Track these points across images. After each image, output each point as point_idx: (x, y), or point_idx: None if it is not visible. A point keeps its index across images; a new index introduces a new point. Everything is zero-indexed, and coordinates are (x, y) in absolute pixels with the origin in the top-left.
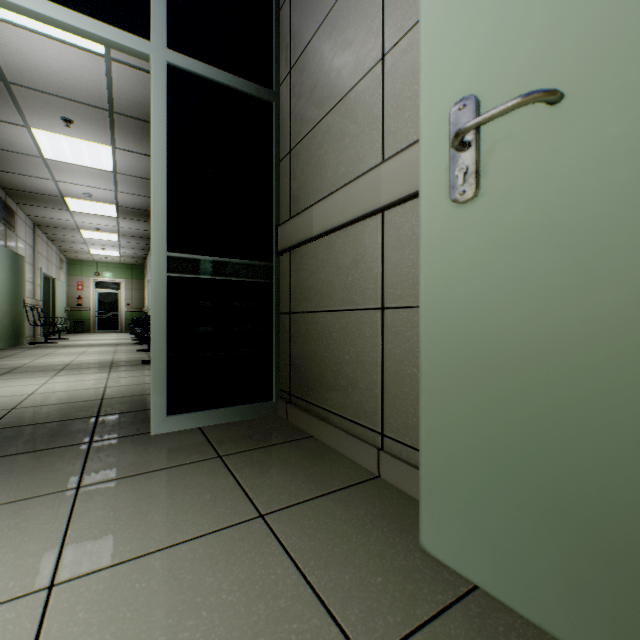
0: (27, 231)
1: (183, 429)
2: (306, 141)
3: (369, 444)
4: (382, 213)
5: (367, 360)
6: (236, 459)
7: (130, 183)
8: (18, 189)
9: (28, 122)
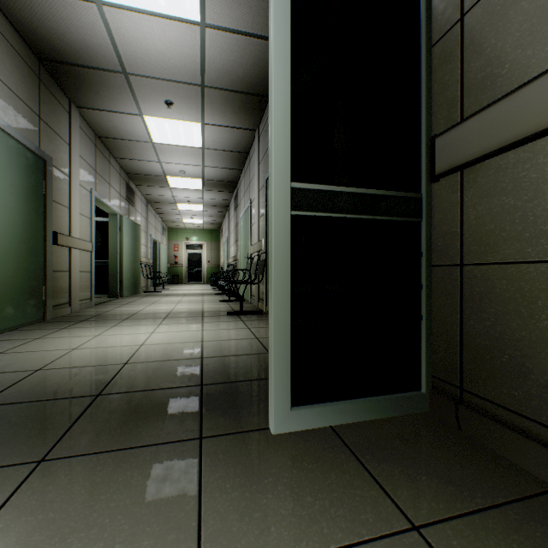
0: (142, 206)
1: (310, 428)
2: None
3: None
4: None
5: None
6: None
7: (214, 157)
8: (136, 173)
9: (141, 110)
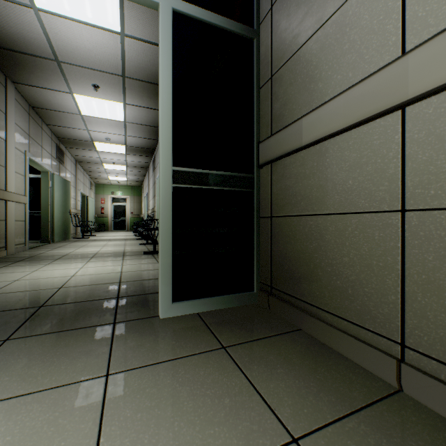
0: (72, 165)
1: (184, 314)
2: (290, 63)
3: (382, 352)
4: (402, 109)
5: (376, 264)
6: (239, 352)
7: (134, 129)
8: (66, 138)
9: (72, 90)
